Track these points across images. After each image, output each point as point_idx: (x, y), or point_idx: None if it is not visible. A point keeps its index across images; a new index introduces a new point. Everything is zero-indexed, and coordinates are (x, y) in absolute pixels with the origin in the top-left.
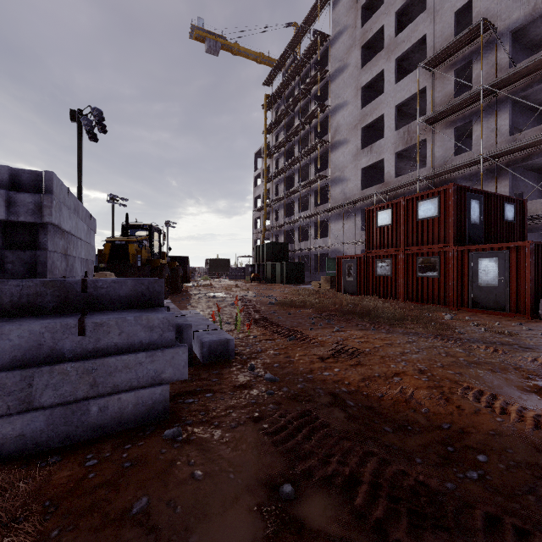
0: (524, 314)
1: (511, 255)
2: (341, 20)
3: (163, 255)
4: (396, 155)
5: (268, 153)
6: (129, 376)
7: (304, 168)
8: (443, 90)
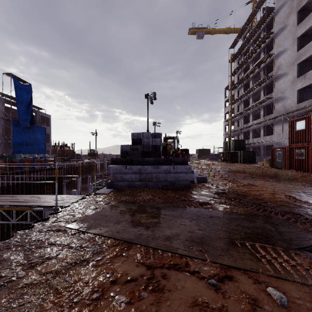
0: None
1: None
2: None
3: (178, 149)
4: None
5: (233, 87)
6: (182, 178)
7: (257, 93)
8: None
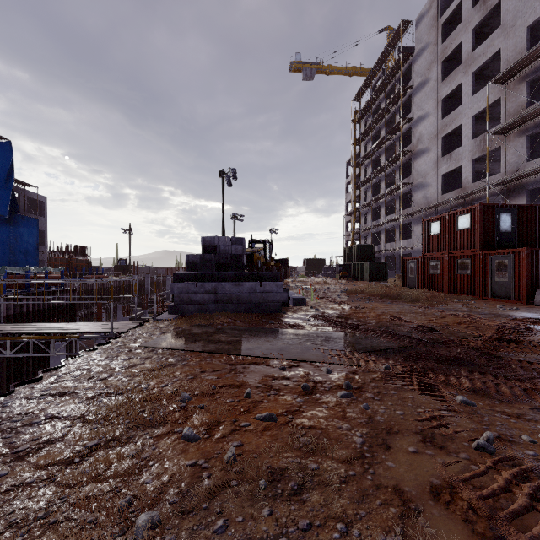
0: (522, 301)
1: (515, 258)
2: (423, 38)
3: (271, 259)
4: (474, 161)
5: (357, 163)
6: (271, 298)
7: (391, 174)
8: (516, 100)
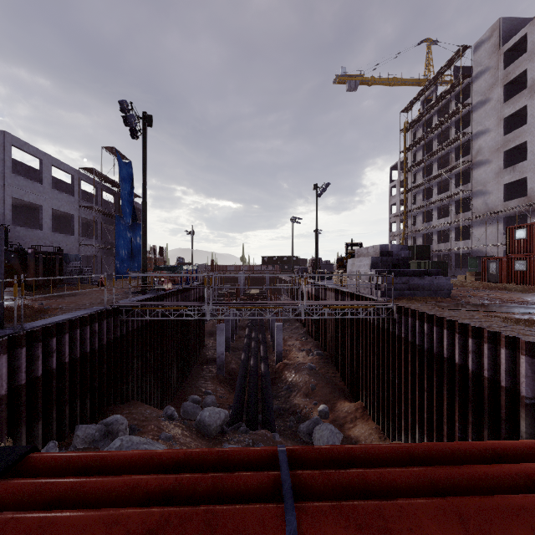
0: None
1: None
2: (483, 62)
3: None
4: None
5: (407, 170)
6: (443, 288)
7: (443, 180)
8: None
